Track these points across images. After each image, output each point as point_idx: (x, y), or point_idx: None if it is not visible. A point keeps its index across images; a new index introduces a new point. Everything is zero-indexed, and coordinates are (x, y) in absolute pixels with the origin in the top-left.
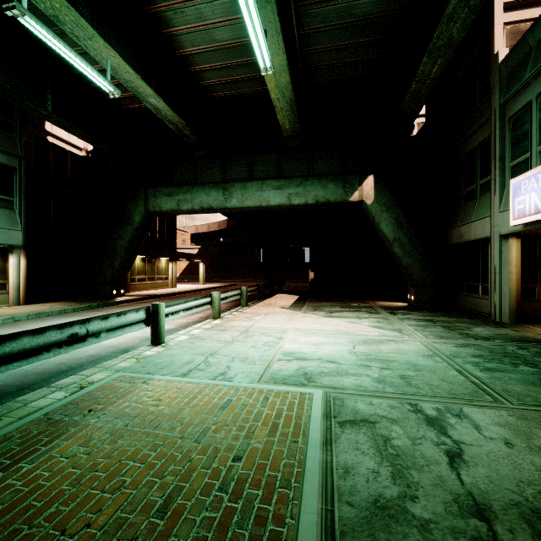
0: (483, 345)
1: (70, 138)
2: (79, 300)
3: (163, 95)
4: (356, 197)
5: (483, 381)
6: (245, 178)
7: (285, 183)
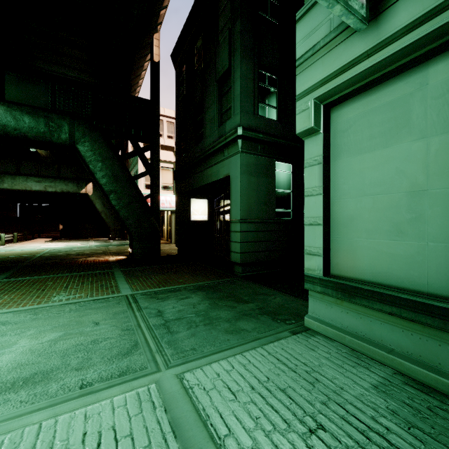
0: (107, 243)
1: None
2: None
3: None
4: (84, 191)
5: (92, 246)
6: (14, 172)
7: (43, 179)
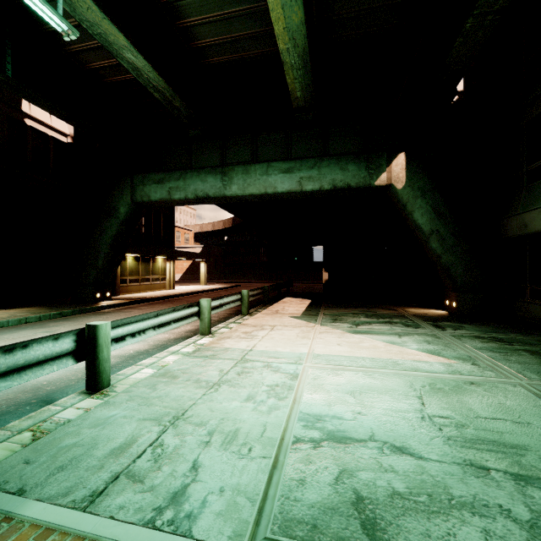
0: None
1: (53, 122)
2: (54, 305)
3: (145, 54)
4: (383, 180)
5: None
6: (248, 161)
7: (295, 164)
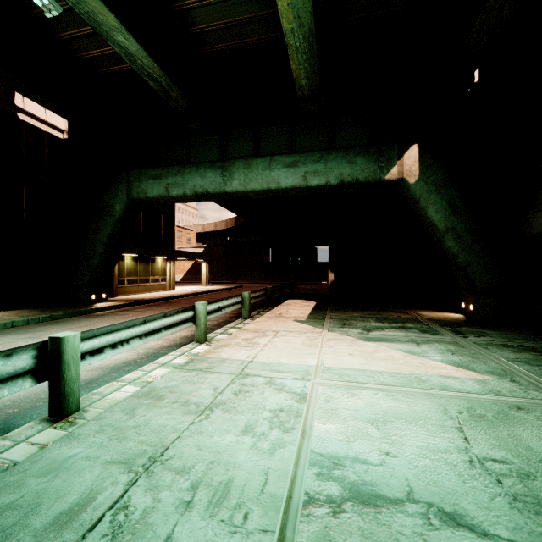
0: None
1: (48, 117)
2: (46, 307)
3: (138, 38)
4: (394, 174)
5: None
6: (249, 156)
7: (299, 158)
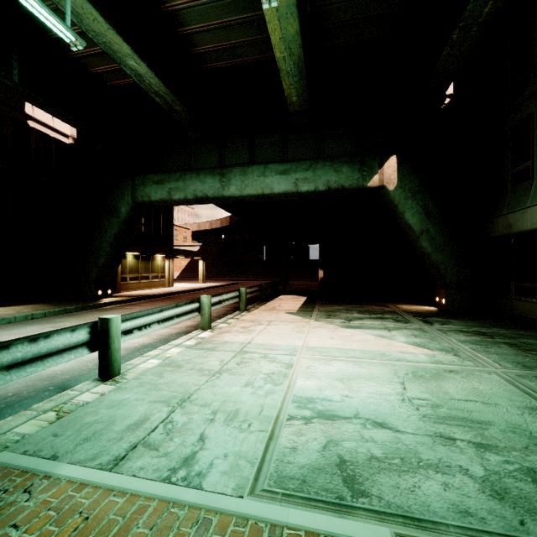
0: None
1: (55, 123)
2: (57, 302)
3: (147, 60)
4: (375, 182)
5: None
6: (245, 163)
7: (291, 166)
